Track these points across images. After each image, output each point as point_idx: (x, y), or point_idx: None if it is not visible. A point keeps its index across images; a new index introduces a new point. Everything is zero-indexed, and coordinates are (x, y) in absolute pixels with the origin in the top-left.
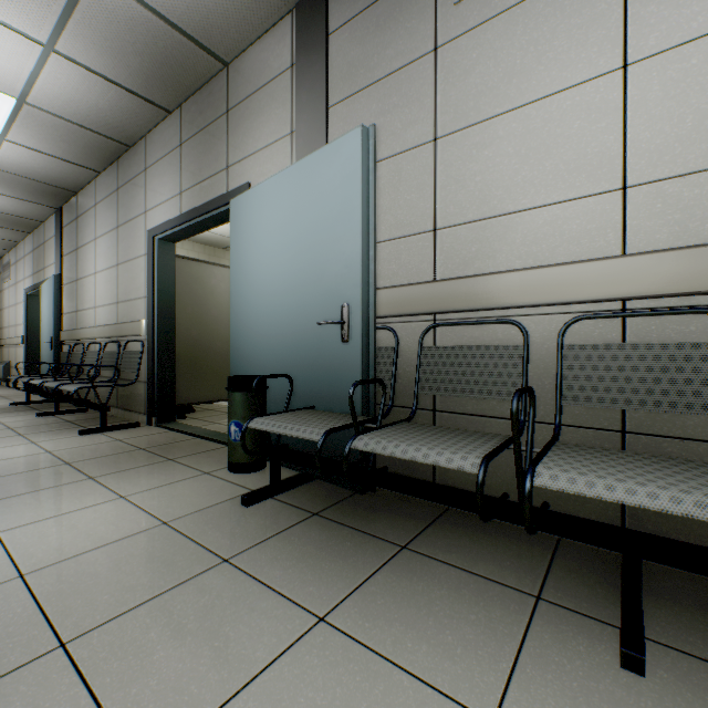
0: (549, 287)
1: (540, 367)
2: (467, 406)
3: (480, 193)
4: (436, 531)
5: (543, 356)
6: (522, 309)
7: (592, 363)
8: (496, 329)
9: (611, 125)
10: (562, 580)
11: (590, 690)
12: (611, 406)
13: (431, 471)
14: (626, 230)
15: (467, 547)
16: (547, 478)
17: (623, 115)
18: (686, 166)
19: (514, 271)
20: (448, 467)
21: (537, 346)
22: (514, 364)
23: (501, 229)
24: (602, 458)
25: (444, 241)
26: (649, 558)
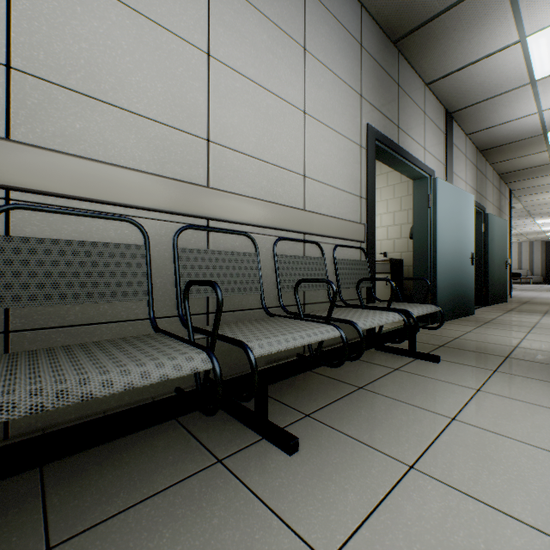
0: (165, 195)
1: (153, 268)
2: (69, 316)
3: (88, 64)
4: (66, 492)
5: (156, 258)
6: (137, 210)
7: (199, 263)
8: (108, 226)
9: (202, 90)
10: (212, 437)
11: (304, 480)
12: (212, 294)
13: (2, 424)
14: (210, 171)
15: (123, 475)
16: (259, 348)
17: (208, 88)
18: (235, 145)
19: (135, 170)
20: (182, 375)
21: (150, 248)
22: (139, 263)
23: (115, 120)
24: (244, 328)
25: (28, 92)
26: (274, 381)
